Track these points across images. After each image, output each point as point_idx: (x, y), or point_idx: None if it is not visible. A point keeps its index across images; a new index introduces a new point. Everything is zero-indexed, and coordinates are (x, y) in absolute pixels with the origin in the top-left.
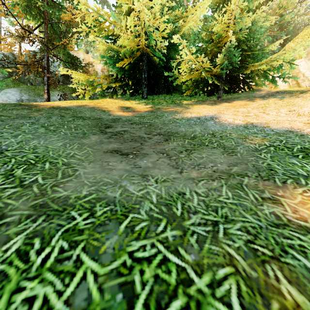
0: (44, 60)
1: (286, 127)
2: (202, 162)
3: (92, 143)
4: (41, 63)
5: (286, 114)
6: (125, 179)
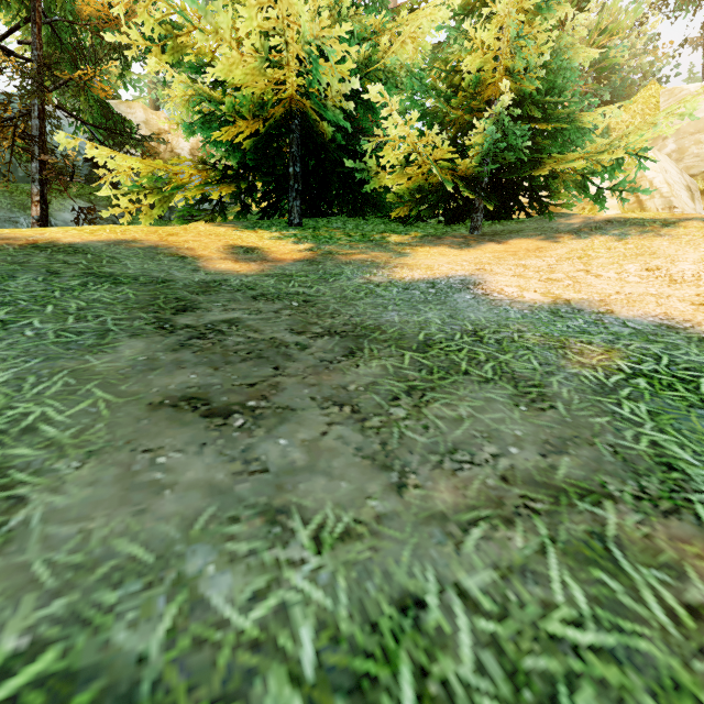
0: (31, 117)
1: (654, 315)
2: (461, 437)
3: (118, 370)
4: (25, 126)
5: (640, 278)
6: (203, 540)
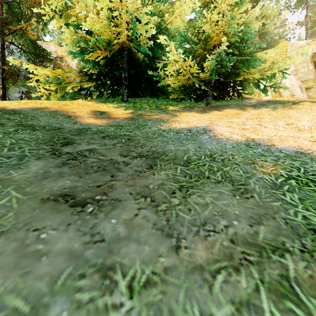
0: None
1: (293, 147)
2: (208, 215)
3: (26, 179)
4: None
5: (284, 128)
6: (62, 293)
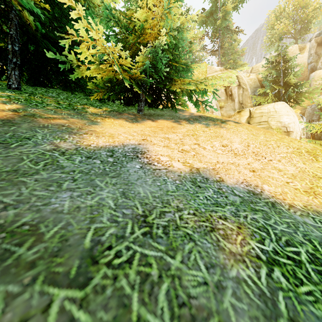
0: None
1: (242, 182)
2: None
3: None
4: None
5: (222, 151)
6: None
